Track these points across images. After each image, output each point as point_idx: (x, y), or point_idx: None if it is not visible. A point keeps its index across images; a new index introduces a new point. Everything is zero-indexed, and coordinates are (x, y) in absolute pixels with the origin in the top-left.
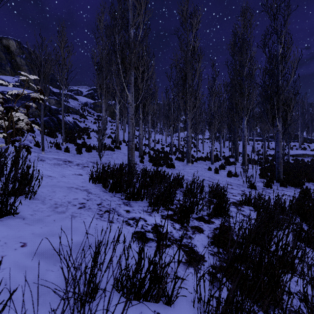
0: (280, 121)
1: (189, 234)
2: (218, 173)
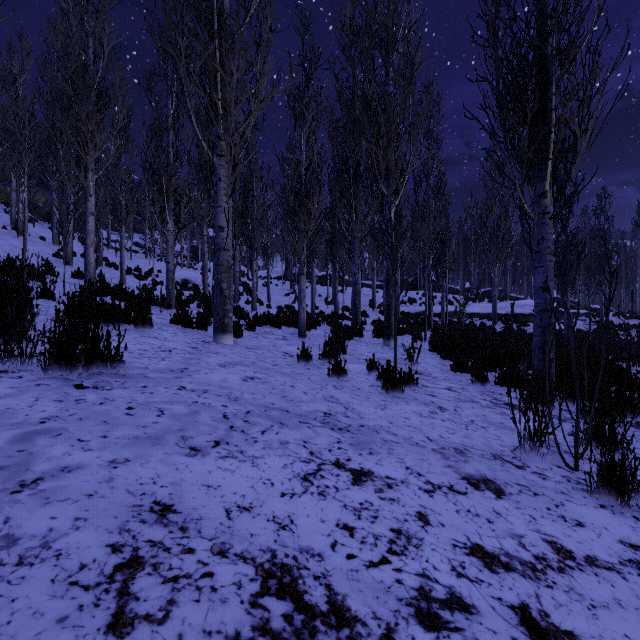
0: (551, 181)
1: None
2: (344, 375)
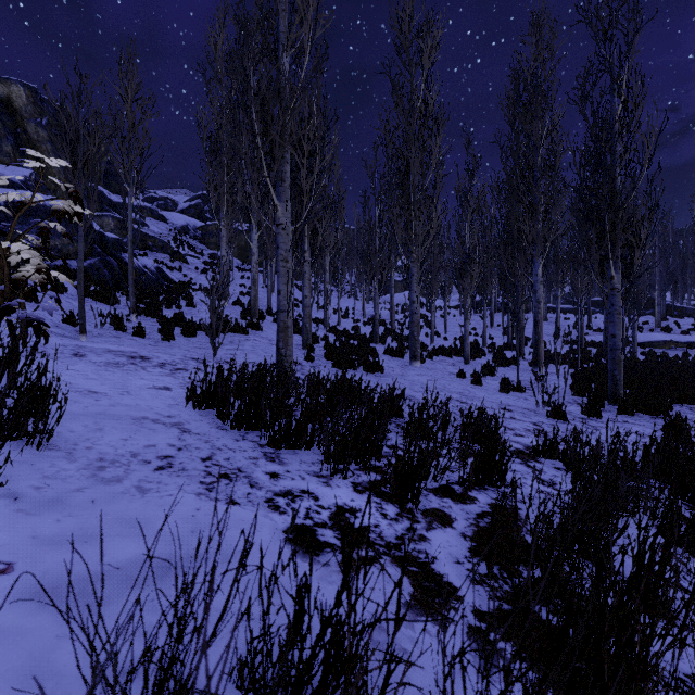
0: (618, 269)
1: (418, 529)
2: (480, 384)
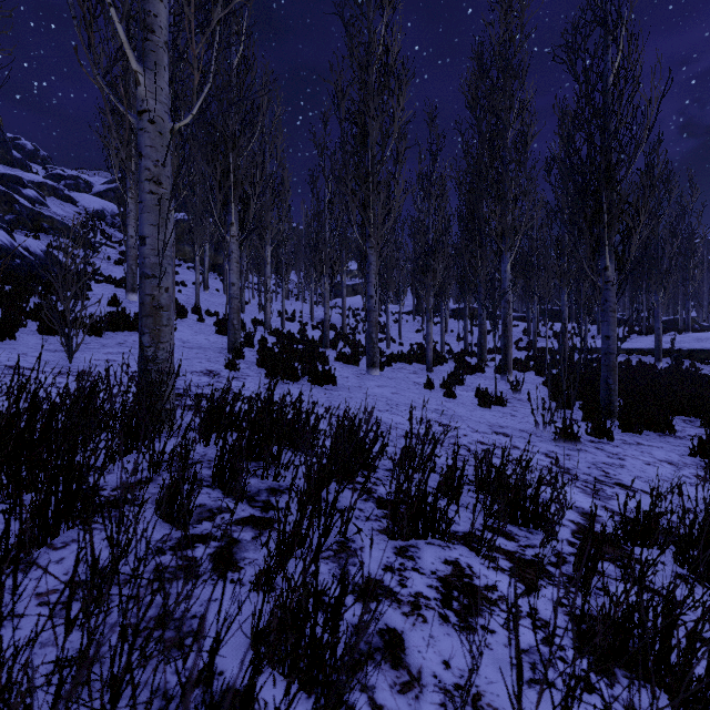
0: (613, 258)
1: None
2: (454, 396)
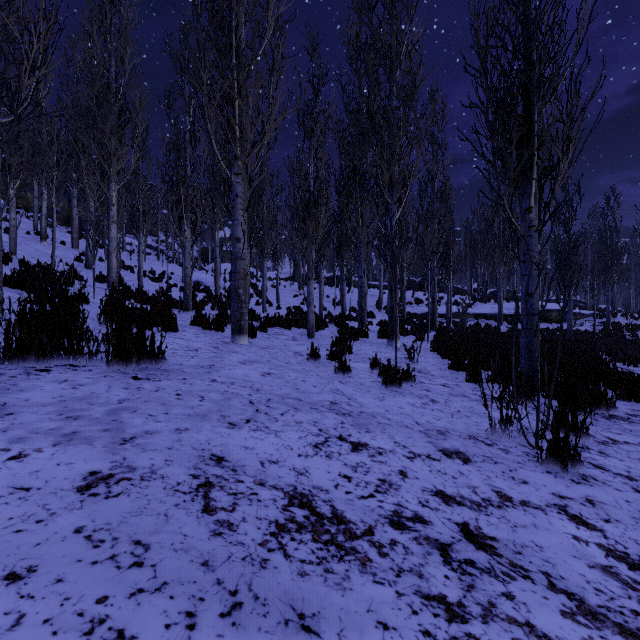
0: (536, 198)
1: None
2: (349, 372)
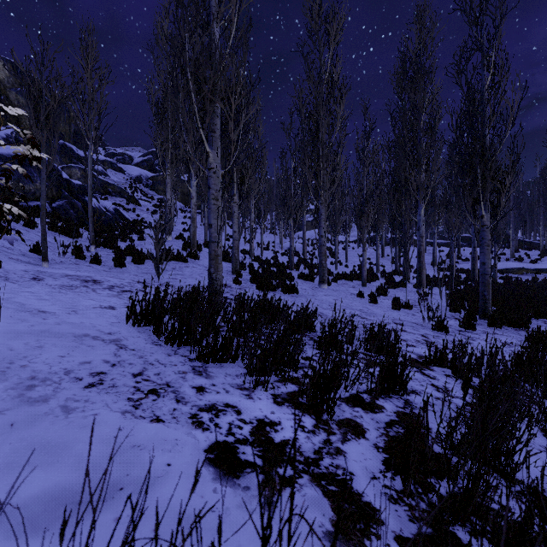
0: (487, 209)
1: (334, 442)
2: (376, 302)
